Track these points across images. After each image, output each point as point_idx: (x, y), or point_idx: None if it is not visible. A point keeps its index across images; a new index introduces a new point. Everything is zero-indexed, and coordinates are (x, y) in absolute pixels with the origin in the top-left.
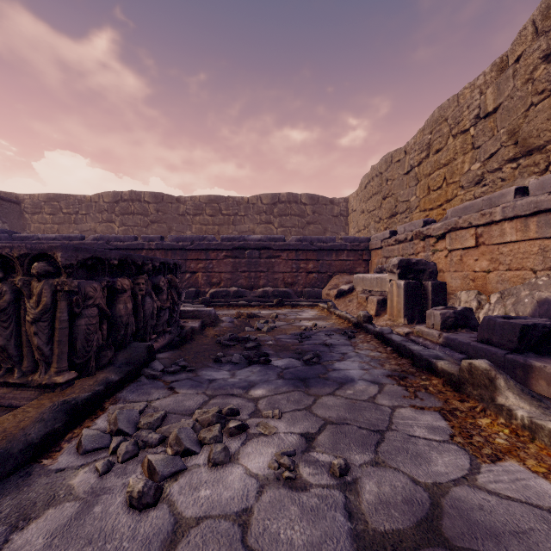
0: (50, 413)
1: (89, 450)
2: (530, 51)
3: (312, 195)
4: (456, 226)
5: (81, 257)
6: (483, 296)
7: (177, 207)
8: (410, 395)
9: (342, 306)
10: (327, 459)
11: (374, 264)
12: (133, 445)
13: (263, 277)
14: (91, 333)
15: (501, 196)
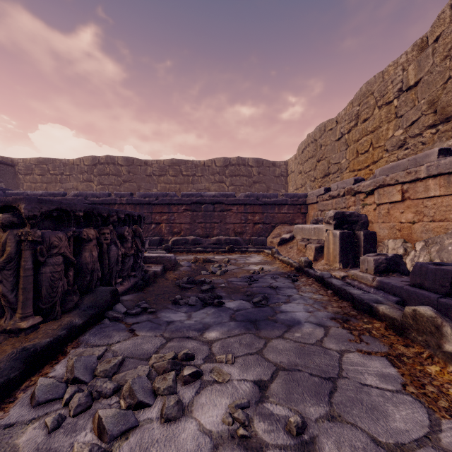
0: (7, 362)
1: (41, 402)
2: (448, 31)
3: (257, 159)
4: (384, 183)
5: (45, 209)
6: (409, 244)
7: (145, 169)
8: (355, 339)
9: (284, 252)
10: (282, 412)
11: (310, 216)
12: (86, 397)
13: (217, 227)
14: (56, 280)
15: (425, 156)
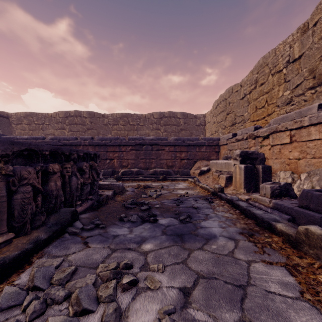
0: None
1: (4, 308)
2: None
3: (183, 113)
4: (277, 130)
5: (16, 149)
6: (295, 175)
7: (103, 120)
8: (259, 250)
9: (203, 180)
10: (202, 317)
11: (222, 154)
12: (40, 304)
13: (154, 162)
14: (26, 204)
15: (308, 110)
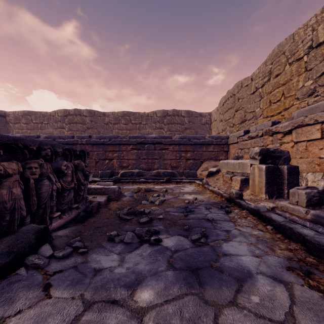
0: None
1: None
2: None
3: (188, 111)
4: (302, 124)
5: None
6: None
7: (104, 118)
8: None
9: (211, 183)
10: None
11: (231, 154)
12: None
13: (157, 162)
14: None
15: None
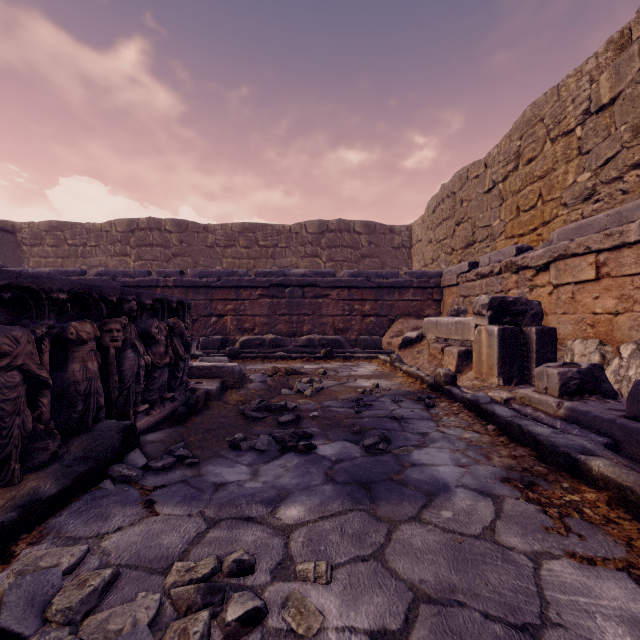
0: None
1: None
2: None
3: (367, 223)
4: (566, 253)
5: None
6: (608, 347)
7: (205, 237)
8: (555, 525)
9: (408, 359)
10: None
11: (447, 305)
12: None
13: (308, 322)
14: (7, 415)
15: (637, 208)
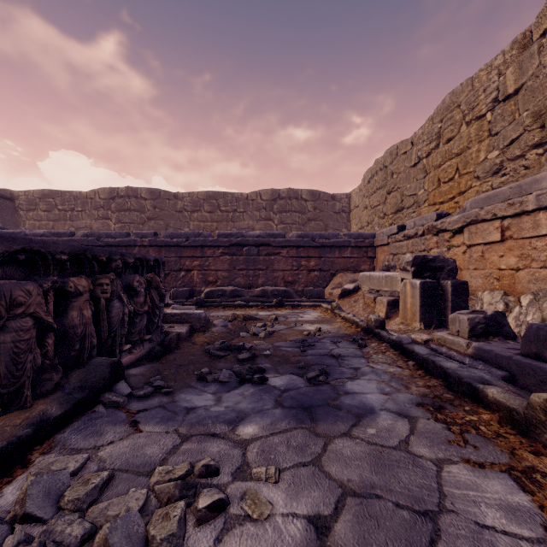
0: None
1: None
2: None
3: (313, 191)
4: (477, 219)
5: (2, 249)
6: (511, 297)
7: (175, 203)
8: (456, 439)
9: (346, 307)
10: None
11: (379, 262)
12: None
13: (262, 275)
14: (22, 352)
15: (534, 182)
